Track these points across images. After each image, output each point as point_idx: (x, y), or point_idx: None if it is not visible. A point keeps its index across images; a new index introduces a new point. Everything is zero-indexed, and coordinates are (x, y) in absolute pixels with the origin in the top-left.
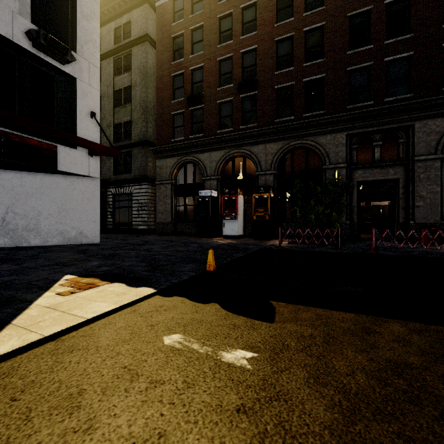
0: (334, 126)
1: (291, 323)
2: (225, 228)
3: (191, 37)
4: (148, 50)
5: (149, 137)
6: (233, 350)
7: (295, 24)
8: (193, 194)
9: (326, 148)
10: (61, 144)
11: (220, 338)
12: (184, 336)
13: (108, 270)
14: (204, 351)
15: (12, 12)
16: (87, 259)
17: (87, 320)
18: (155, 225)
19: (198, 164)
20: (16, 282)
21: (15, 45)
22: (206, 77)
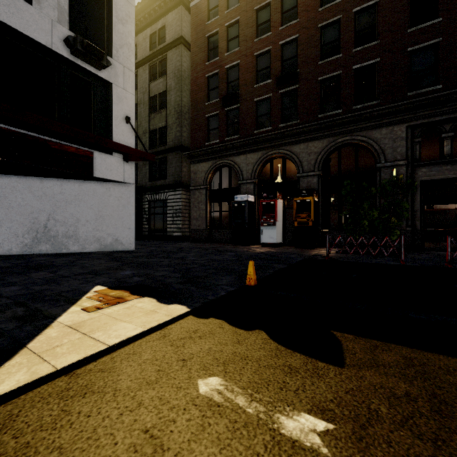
0: (391, 118)
1: (370, 370)
2: (262, 235)
3: (226, 34)
4: (182, 53)
5: (183, 142)
6: (295, 414)
7: (342, 6)
8: (229, 199)
9: (381, 143)
10: (97, 151)
11: (274, 388)
12: (224, 380)
13: (139, 282)
14: (253, 411)
15: (52, 20)
16: (120, 267)
17: (109, 348)
18: (189, 231)
19: (234, 168)
20: (47, 293)
21: (55, 53)
22: (242, 74)
